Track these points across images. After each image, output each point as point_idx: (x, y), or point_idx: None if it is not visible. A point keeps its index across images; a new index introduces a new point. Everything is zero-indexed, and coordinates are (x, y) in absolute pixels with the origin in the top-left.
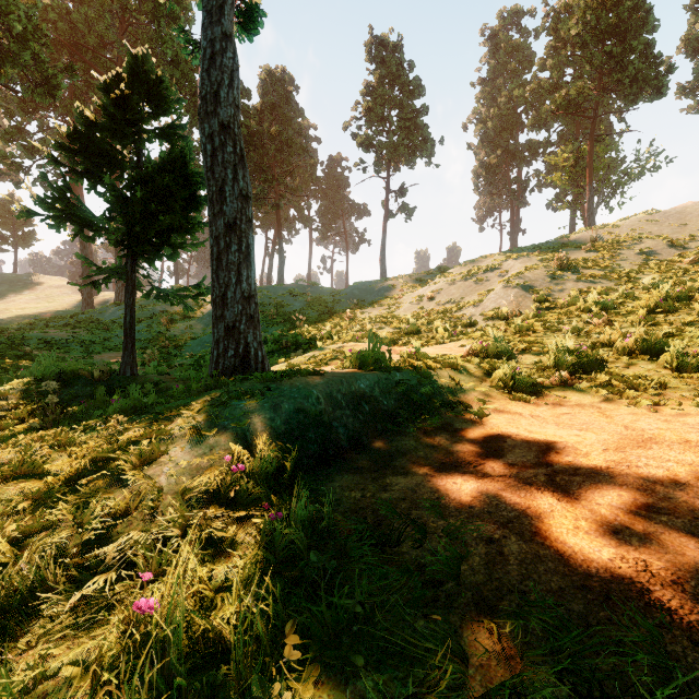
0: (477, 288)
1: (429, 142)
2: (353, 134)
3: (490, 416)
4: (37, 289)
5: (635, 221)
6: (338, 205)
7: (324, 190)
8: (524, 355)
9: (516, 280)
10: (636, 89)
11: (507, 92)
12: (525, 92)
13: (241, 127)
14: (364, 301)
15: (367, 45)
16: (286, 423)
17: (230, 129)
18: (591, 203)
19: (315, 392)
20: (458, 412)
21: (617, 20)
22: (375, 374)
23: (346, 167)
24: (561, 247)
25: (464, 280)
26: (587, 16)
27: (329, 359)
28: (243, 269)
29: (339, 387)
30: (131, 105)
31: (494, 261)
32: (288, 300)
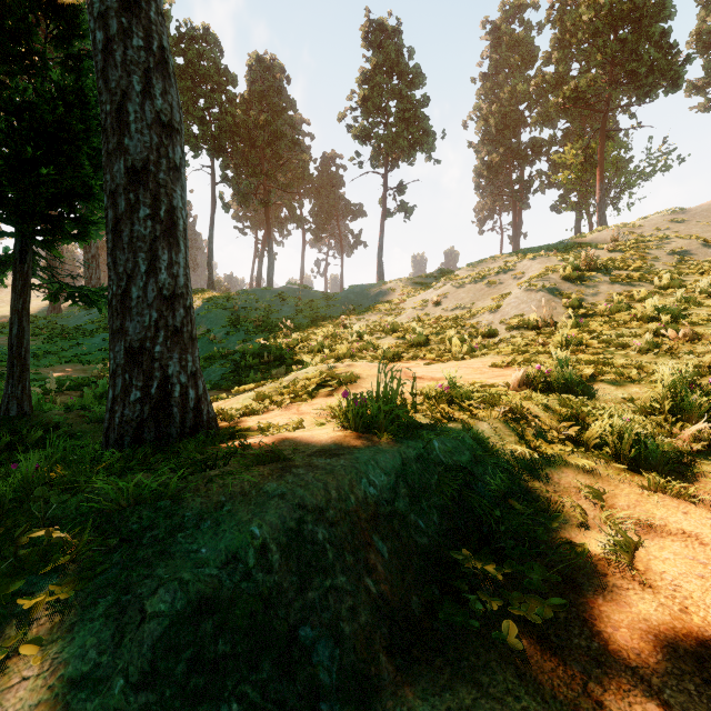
0: (490, 292)
1: (430, 135)
2: (348, 126)
3: (642, 548)
4: (2, 292)
5: (657, 219)
6: (332, 205)
7: (318, 189)
8: (598, 384)
9: (539, 282)
10: (652, 79)
11: (510, 87)
12: (530, 86)
13: (226, 115)
14: (360, 307)
15: (363, 29)
16: (147, 680)
17: (141, 10)
18: (602, 203)
19: (256, 533)
20: (566, 531)
21: (632, 5)
22: (395, 450)
23: (341, 165)
24: (579, 247)
25: (474, 282)
26: (598, 3)
27: (315, 388)
28: (160, 248)
29: (319, 503)
30: (9, 2)
31: (506, 262)
32: (277, 305)
